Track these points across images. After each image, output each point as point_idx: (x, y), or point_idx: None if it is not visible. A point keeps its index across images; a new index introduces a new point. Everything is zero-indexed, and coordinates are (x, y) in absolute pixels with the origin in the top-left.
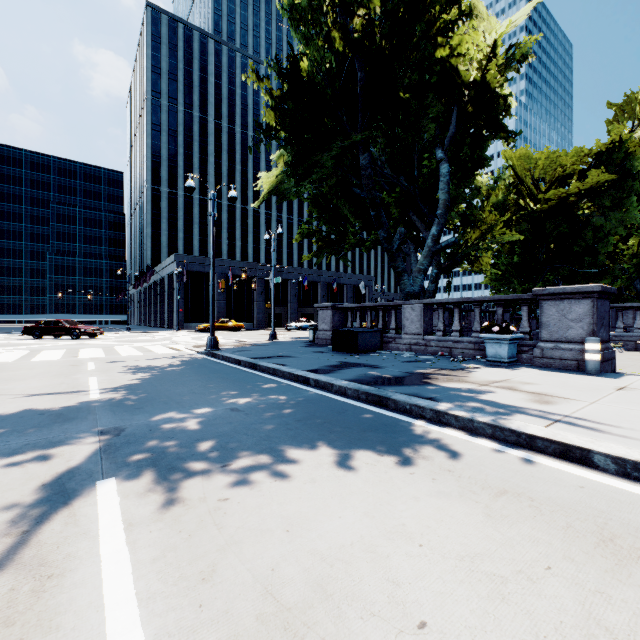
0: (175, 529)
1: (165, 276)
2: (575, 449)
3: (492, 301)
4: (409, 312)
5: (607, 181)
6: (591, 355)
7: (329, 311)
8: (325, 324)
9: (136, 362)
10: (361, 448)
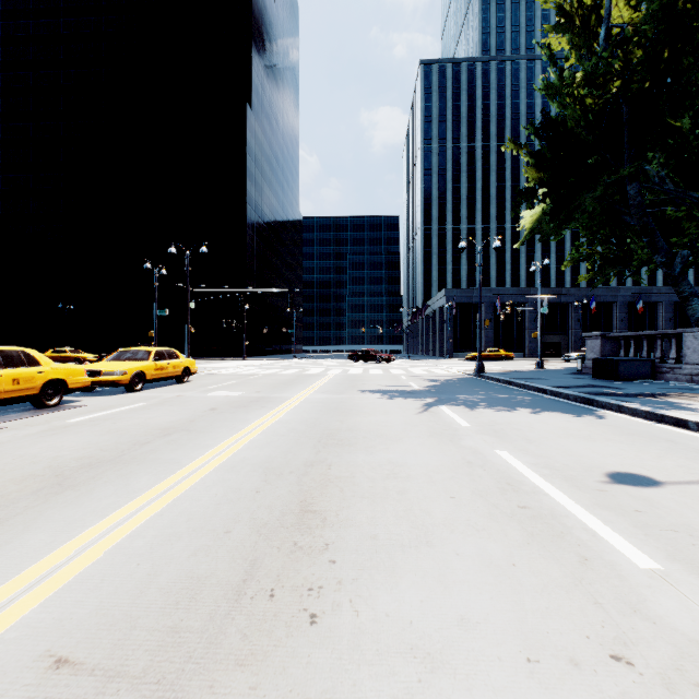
0: (466, 413)
1: (436, 309)
2: (681, 420)
3: None
4: (690, 341)
5: None
6: None
7: (598, 340)
8: (593, 353)
9: (428, 377)
10: (552, 412)
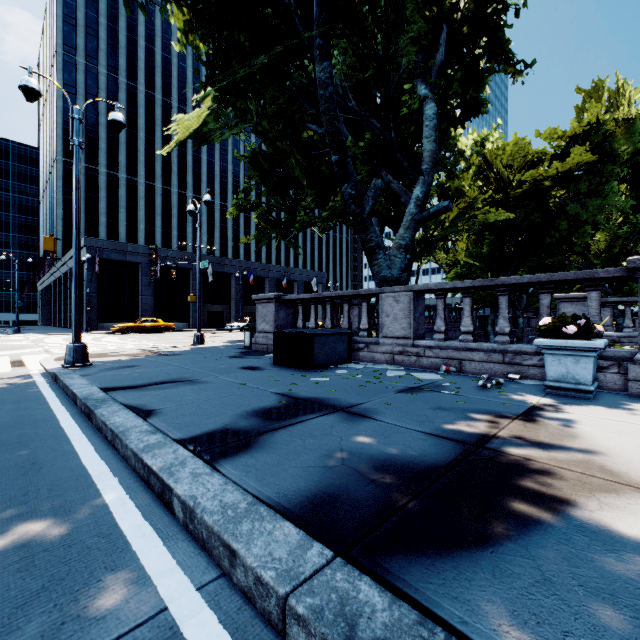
0: None
1: None
2: None
3: (535, 283)
4: (390, 304)
5: (583, 165)
6: None
7: (272, 305)
8: (266, 323)
9: None
10: None
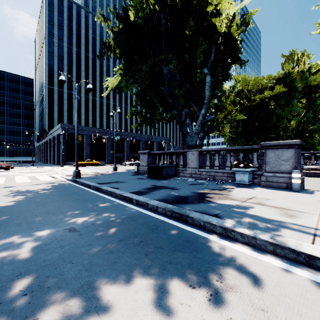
0: None
1: (55, 136)
2: None
3: (237, 149)
4: (191, 156)
5: (283, 92)
6: (296, 180)
7: (146, 155)
8: (144, 162)
9: (22, 187)
10: (173, 276)
